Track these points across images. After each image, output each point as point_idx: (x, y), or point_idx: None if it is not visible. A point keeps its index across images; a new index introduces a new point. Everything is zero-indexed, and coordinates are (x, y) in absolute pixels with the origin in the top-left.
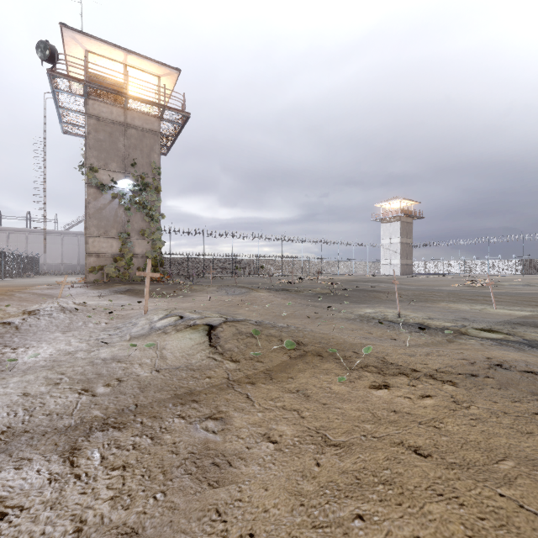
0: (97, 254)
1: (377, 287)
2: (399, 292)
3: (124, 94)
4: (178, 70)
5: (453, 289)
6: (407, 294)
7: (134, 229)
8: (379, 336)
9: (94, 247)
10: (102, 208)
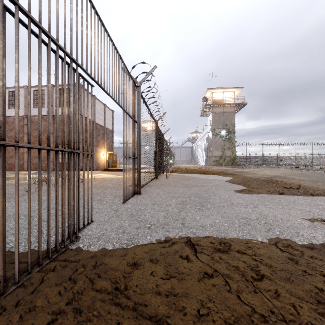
0: (215, 156)
1: None
2: None
3: (224, 104)
4: (242, 87)
5: None
6: None
7: (226, 147)
8: None
9: (214, 154)
10: (216, 141)
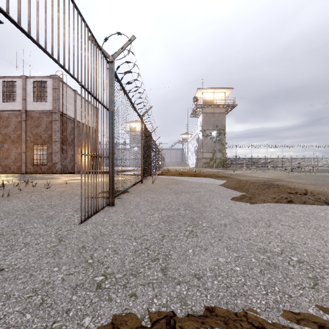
0: (205, 158)
1: None
2: None
3: (215, 104)
4: (232, 88)
5: None
6: None
7: (216, 149)
8: None
9: (204, 156)
10: (207, 143)
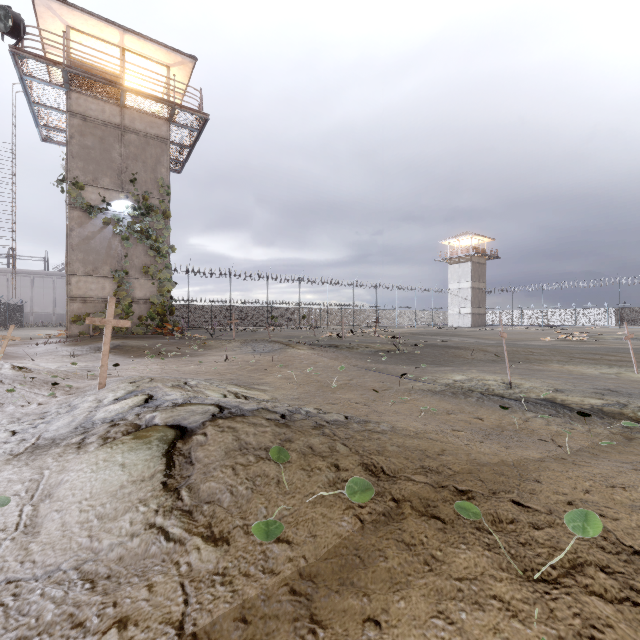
0: (84, 298)
1: (451, 342)
2: (484, 348)
3: (119, 85)
4: (193, 57)
5: (546, 344)
6: (496, 351)
7: (134, 265)
8: (498, 427)
9: (79, 289)
10: (91, 238)
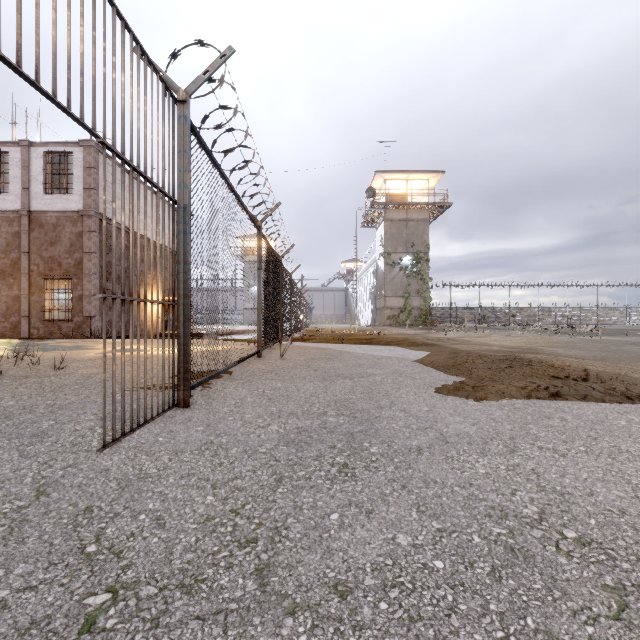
0: (391, 307)
1: None
2: None
3: (410, 203)
4: (443, 172)
5: None
6: None
7: (412, 289)
8: None
9: (389, 303)
10: (394, 278)
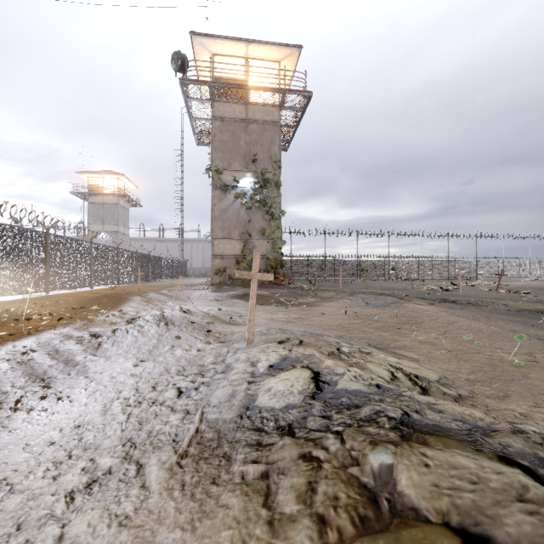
0: (222, 256)
1: None
2: None
3: (245, 86)
4: (299, 46)
5: None
6: None
7: (254, 228)
8: None
9: (219, 249)
10: (226, 210)
